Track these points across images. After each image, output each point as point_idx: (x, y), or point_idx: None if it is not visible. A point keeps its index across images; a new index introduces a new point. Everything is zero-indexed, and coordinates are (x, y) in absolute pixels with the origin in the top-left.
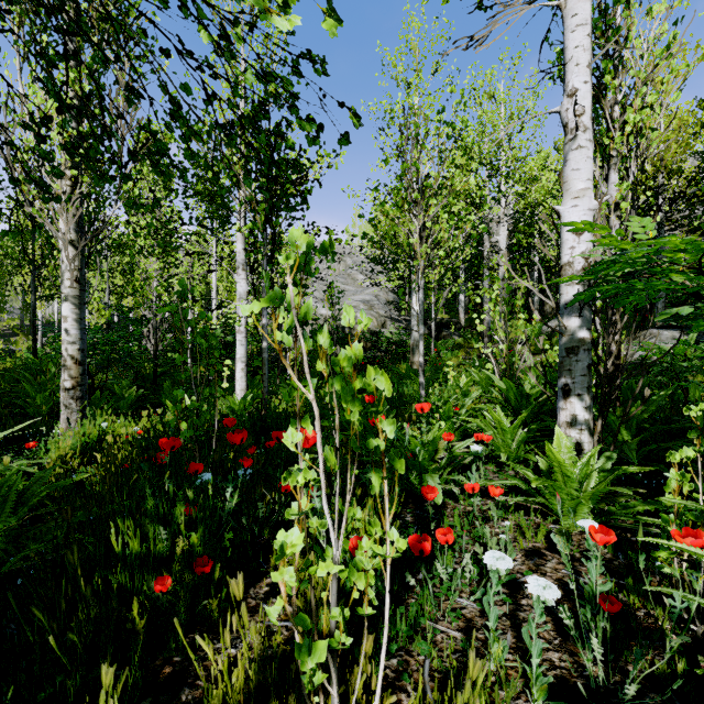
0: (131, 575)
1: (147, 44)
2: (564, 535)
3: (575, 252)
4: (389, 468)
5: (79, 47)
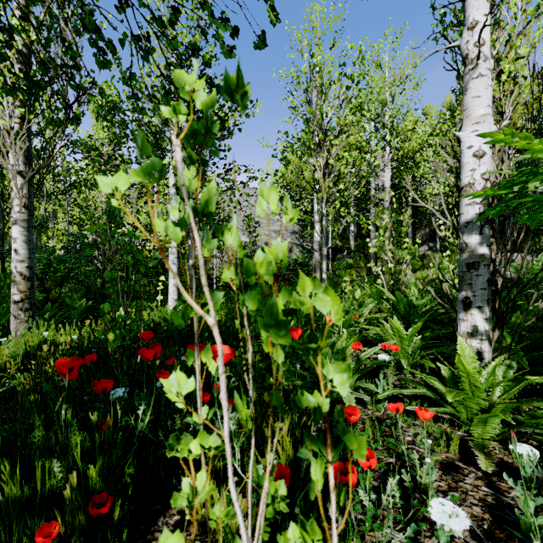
0: (22, 513)
1: (90, 3)
2: (482, 449)
3: (476, 174)
4: (334, 435)
5: (27, 1)
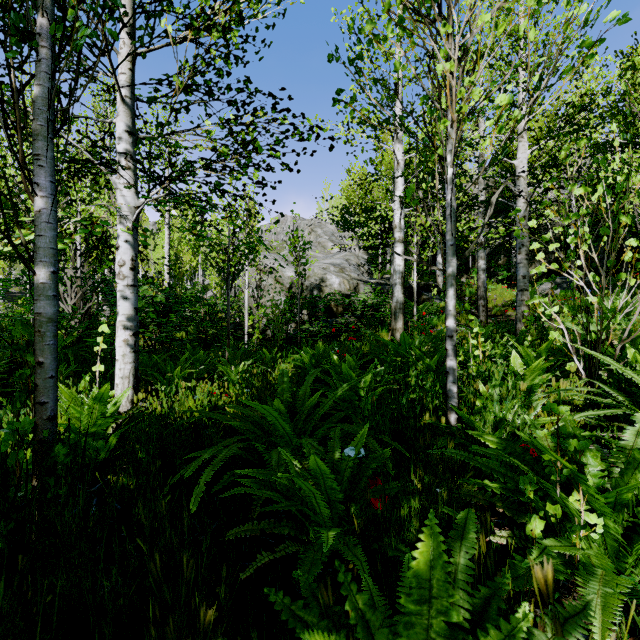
0: None
1: None
2: None
3: None
4: None
5: None
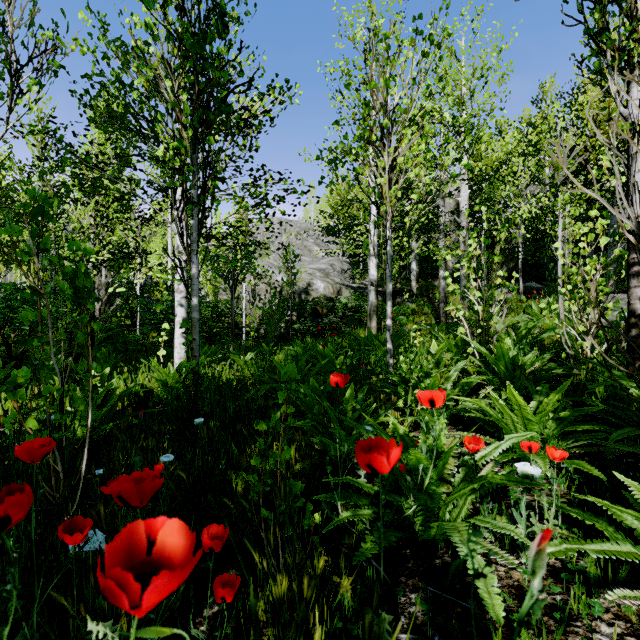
0: None
1: None
2: None
3: None
4: None
5: None
